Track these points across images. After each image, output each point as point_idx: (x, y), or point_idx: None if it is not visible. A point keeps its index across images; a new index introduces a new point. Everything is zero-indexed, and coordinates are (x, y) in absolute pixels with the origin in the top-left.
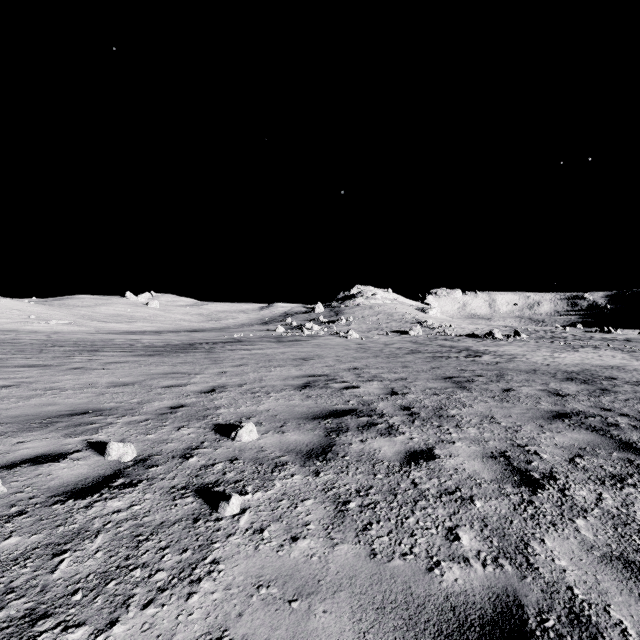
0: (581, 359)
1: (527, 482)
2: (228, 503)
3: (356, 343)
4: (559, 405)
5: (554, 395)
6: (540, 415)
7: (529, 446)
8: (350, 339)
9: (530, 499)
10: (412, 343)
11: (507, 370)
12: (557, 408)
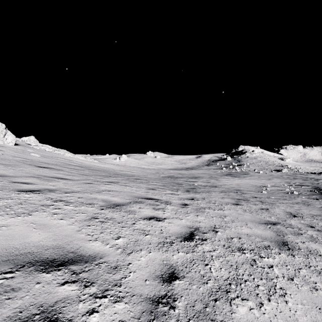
0: None
1: None
2: (302, 187)
3: (268, 175)
4: None
5: None
6: None
7: None
8: (261, 173)
9: None
10: (289, 175)
11: None
12: None
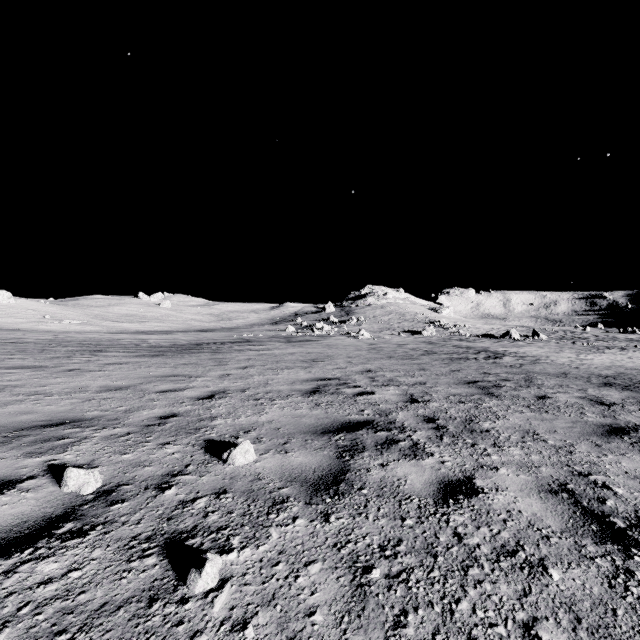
0: (611, 361)
1: (611, 535)
2: (200, 573)
3: (368, 343)
4: (609, 417)
5: (598, 404)
6: (591, 430)
7: (593, 475)
8: (361, 339)
9: (626, 566)
10: (426, 343)
11: (534, 373)
12: (608, 421)
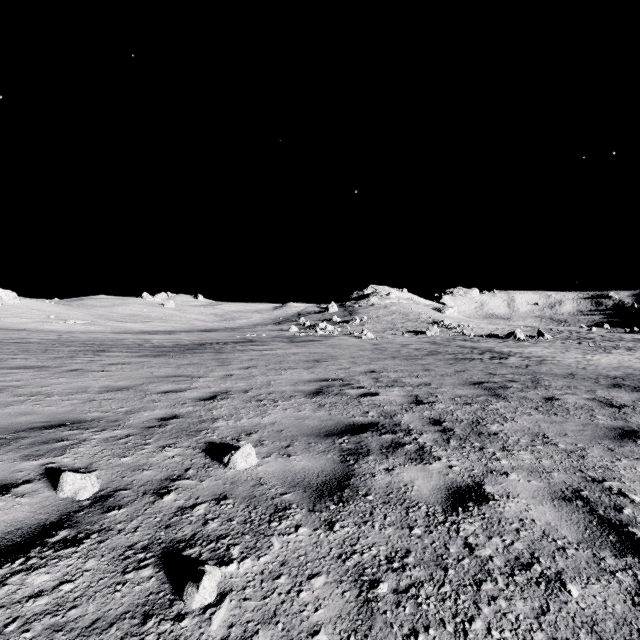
0: (618, 362)
1: (631, 546)
2: (197, 588)
3: (371, 343)
4: (620, 419)
5: (608, 406)
6: (603, 433)
7: (608, 481)
8: (365, 339)
9: None
10: (430, 344)
11: (541, 374)
12: (619, 424)
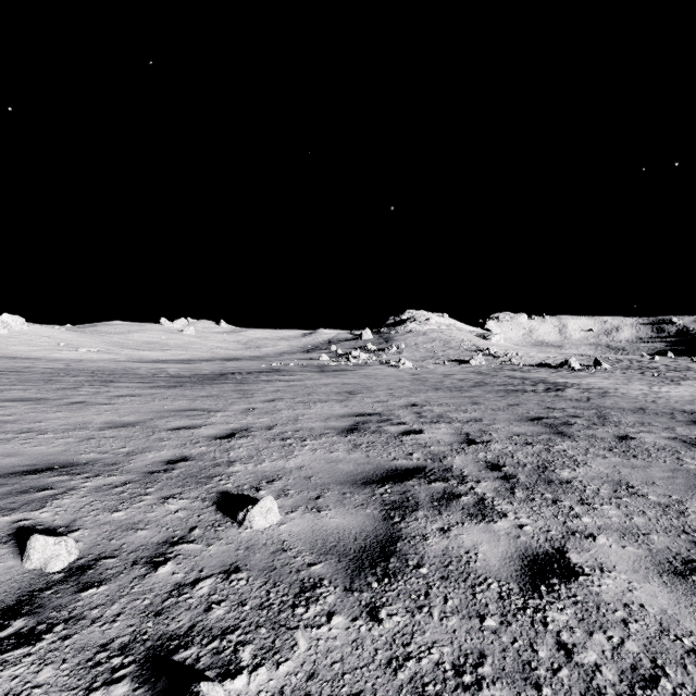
0: (690, 394)
1: None
2: None
3: (410, 373)
4: None
5: (694, 447)
6: None
7: None
8: (403, 369)
9: None
10: (475, 374)
11: (607, 409)
12: None
